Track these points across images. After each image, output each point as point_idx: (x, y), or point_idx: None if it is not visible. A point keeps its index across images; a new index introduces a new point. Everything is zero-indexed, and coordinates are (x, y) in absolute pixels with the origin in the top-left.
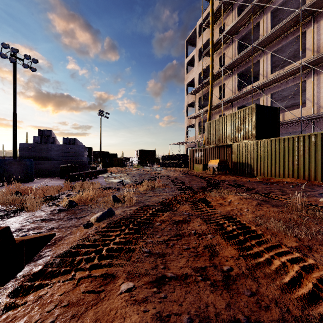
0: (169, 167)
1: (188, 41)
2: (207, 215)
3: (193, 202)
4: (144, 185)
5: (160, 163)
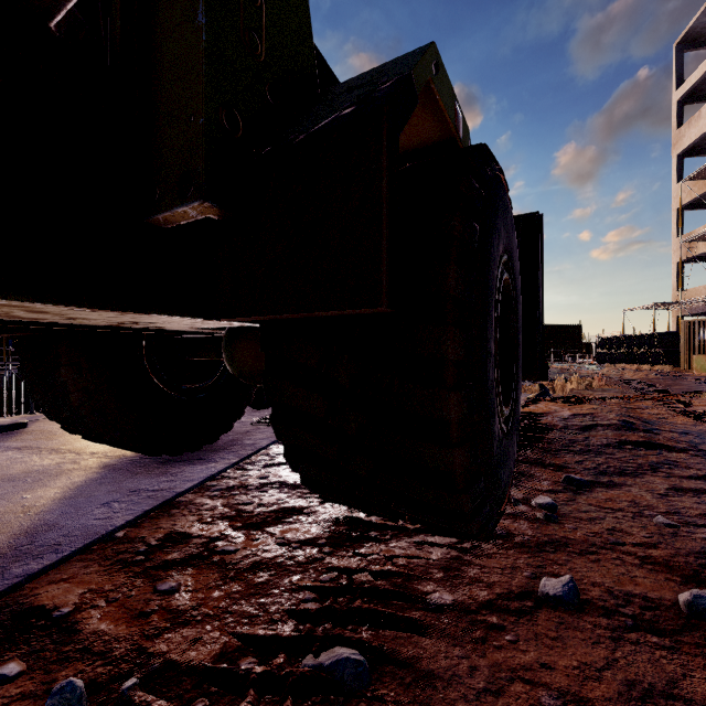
0: (621, 363)
1: (683, 43)
2: (675, 408)
3: (659, 401)
4: (573, 382)
5: (597, 354)
